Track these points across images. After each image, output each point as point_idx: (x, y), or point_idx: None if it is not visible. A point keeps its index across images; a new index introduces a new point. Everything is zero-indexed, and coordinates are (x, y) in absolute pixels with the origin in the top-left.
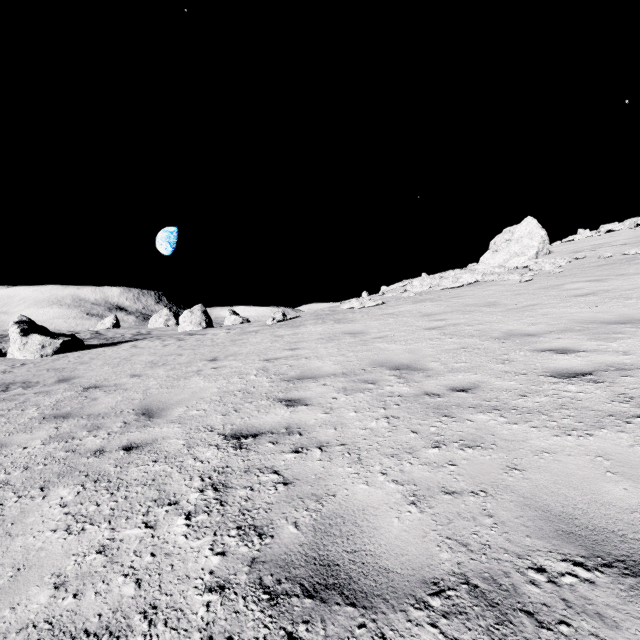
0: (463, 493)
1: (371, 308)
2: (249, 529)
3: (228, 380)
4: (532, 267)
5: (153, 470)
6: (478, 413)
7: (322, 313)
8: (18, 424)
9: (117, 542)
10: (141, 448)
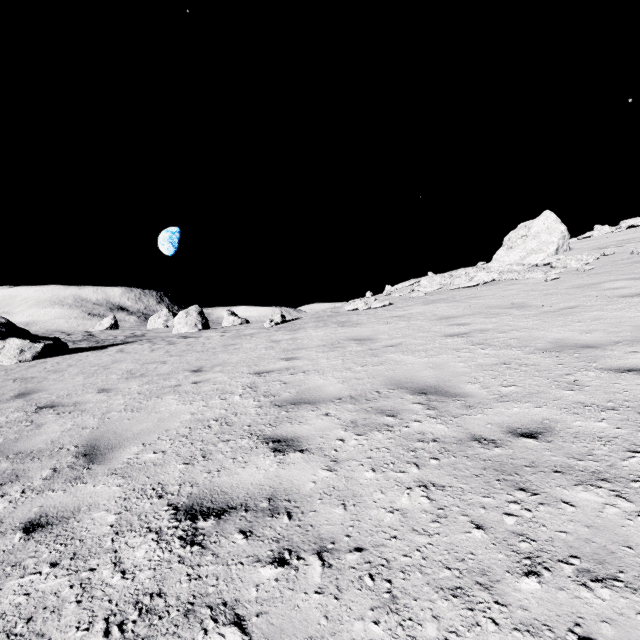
0: None
1: (377, 309)
2: None
3: (206, 402)
4: (555, 264)
5: (40, 590)
6: (575, 486)
7: (324, 314)
8: None
9: None
10: (49, 528)
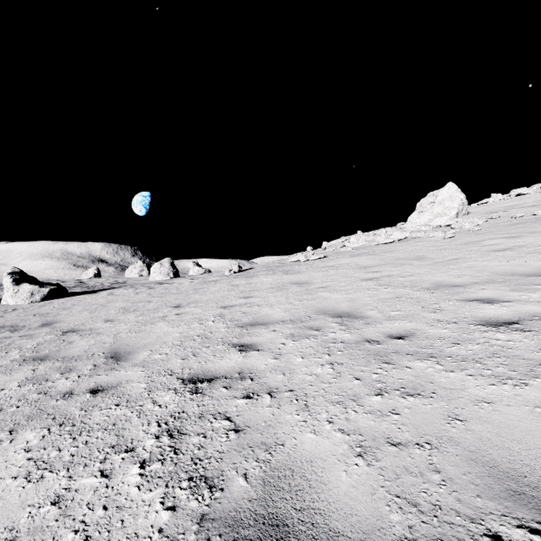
0: (408, 445)
1: (314, 261)
2: (200, 481)
3: (189, 325)
4: (453, 226)
5: (114, 414)
6: (416, 360)
7: (272, 265)
8: (0, 366)
9: (72, 492)
10: (106, 391)
